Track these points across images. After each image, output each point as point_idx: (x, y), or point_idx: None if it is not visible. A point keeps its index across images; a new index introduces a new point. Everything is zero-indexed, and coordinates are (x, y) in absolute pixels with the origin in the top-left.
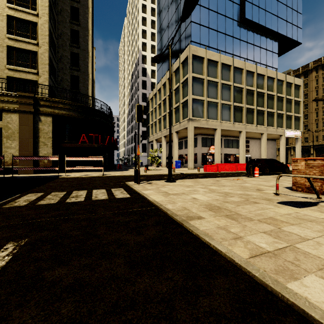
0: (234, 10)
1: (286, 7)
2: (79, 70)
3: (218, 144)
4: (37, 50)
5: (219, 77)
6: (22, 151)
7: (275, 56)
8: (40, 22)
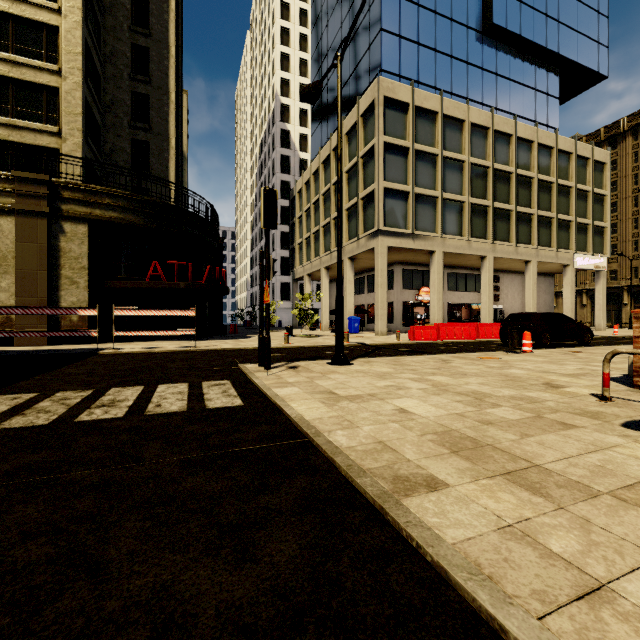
0: (470, 7)
1: (576, 3)
2: (150, 129)
3: (437, 283)
4: (59, 86)
5: (441, 144)
6: (22, 297)
7: (552, 103)
8: (65, 25)
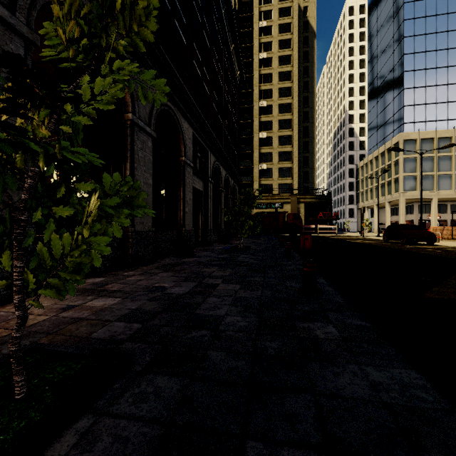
0: None
1: None
2: (308, 167)
3: (434, 212)
4: (292, 166)
5: (436, 151)
6: None
7: None
8: (294, 150)
